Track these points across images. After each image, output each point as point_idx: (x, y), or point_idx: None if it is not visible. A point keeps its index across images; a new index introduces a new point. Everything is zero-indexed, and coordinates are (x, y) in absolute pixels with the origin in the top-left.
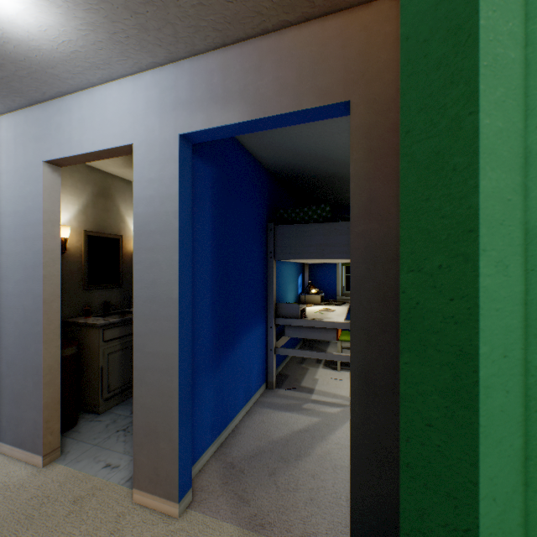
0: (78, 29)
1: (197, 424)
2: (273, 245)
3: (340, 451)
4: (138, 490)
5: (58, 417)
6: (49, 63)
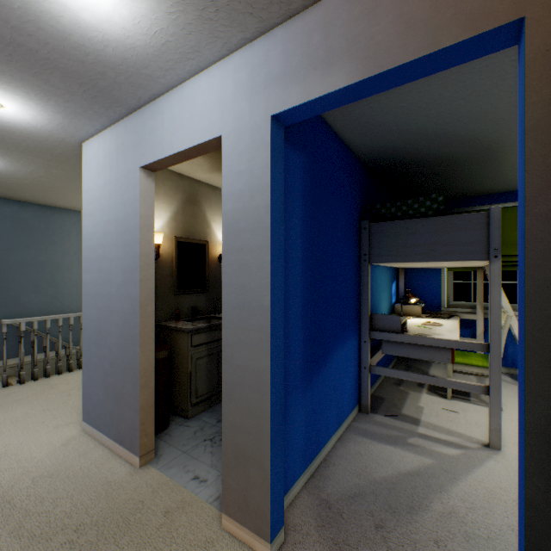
0: (168, 13)
1: (288, 450)
2: (368, 246)
3: (469, 513)
4: (226, 515)
5: (152, 420)
6: (143, 62)
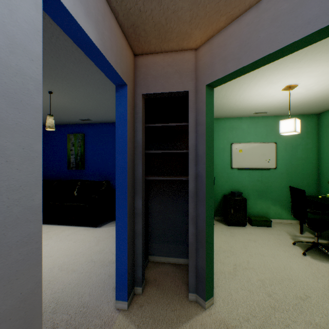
0: None
1: None
2: None
3: None
4: None
5: None
6: None
